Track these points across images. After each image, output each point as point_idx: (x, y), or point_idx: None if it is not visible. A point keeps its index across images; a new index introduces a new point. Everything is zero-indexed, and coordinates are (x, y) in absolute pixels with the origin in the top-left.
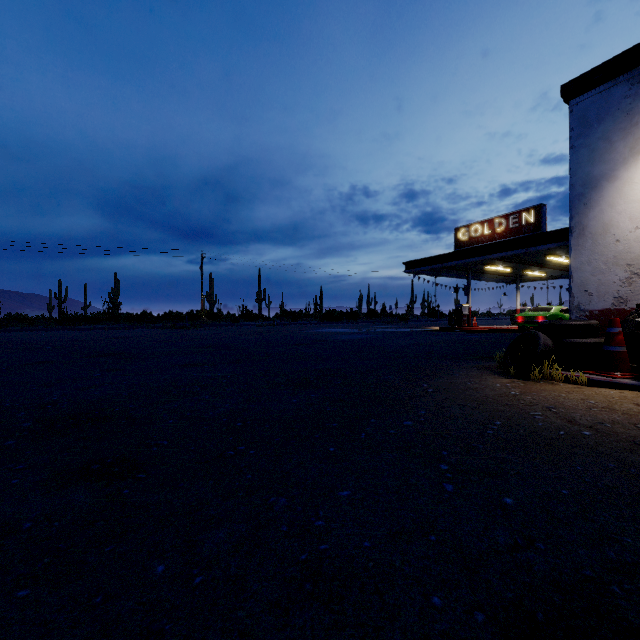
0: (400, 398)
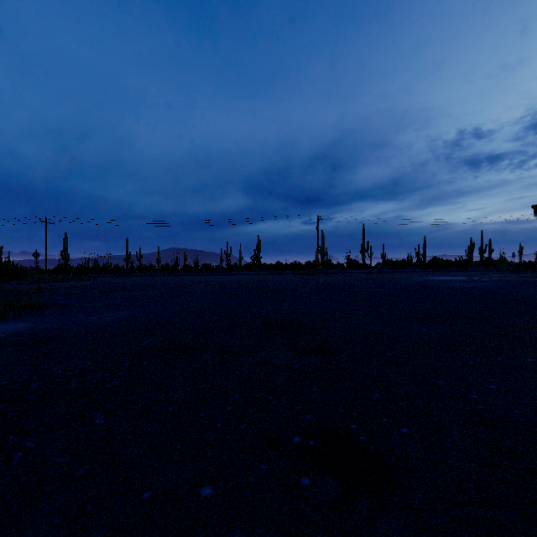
0: (535, 338)
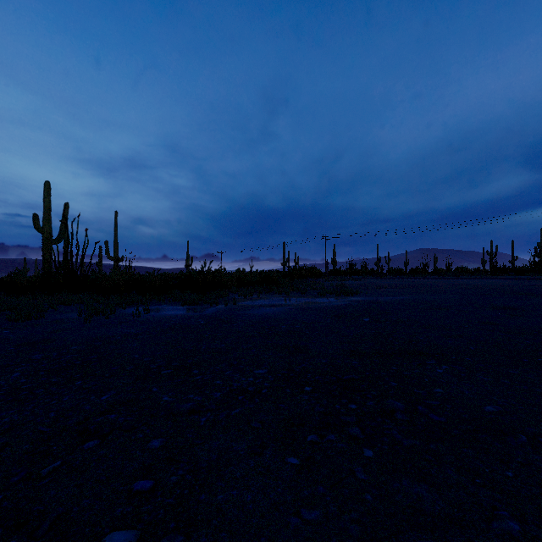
0: None
